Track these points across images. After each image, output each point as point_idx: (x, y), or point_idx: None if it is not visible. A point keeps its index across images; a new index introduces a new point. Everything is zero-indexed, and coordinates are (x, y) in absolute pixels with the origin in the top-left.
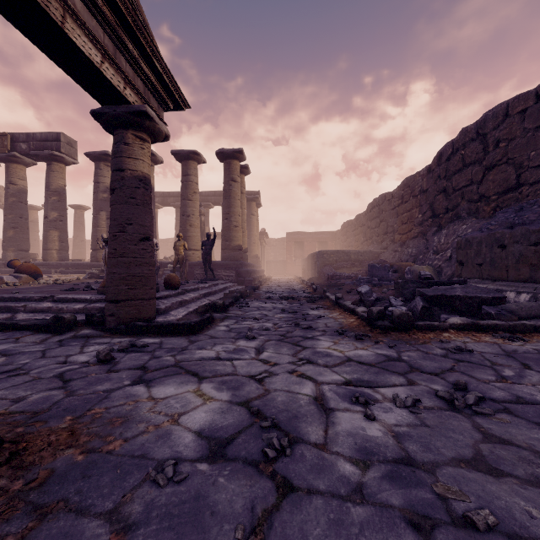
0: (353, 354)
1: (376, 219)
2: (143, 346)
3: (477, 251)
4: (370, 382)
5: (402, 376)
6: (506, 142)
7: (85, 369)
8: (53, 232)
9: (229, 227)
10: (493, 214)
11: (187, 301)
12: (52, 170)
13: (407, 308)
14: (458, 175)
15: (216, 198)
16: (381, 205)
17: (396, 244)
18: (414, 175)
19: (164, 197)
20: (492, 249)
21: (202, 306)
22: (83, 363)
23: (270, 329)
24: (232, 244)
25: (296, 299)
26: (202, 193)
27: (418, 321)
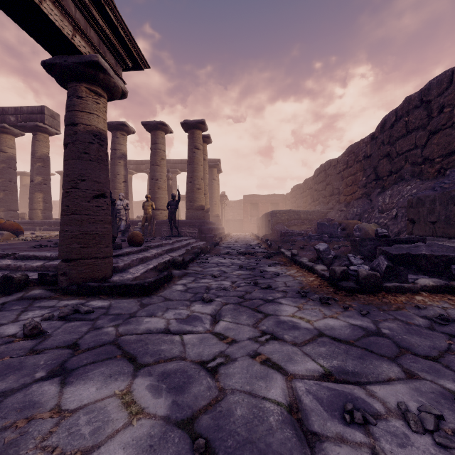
0: (323, 326)
1: (323, 183)
2: (86, 312)
3: (430, 209)
4: (357, 374)
5: (395, 363)
6: (451, 107)
7: (4, 347)
8: (38, 194)
9: (192, 189)
10: (437, 175)
11: (149, 258)
12: (37, 139)
13: (369, 267)
14: (402, 140)
15: (182, 165)
16: (327, 170)
17: (341, 204)
18: (358, 142)
19: (138, 165)
20: (447, 207)
21: (161, 263)
22: (9, 336)
23: (228, 289)
24: (195, 204)
25: (253, 254)
26: (170, 161)
27: (386, 283)
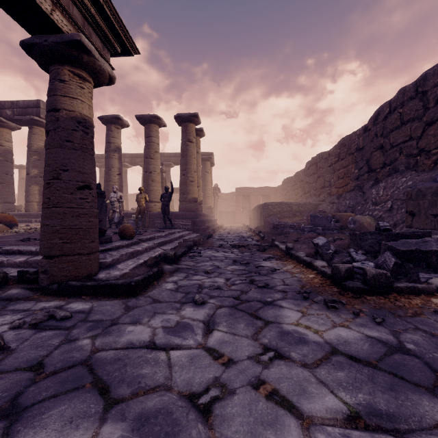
0: (334, 338)
1: (314, 175)
2: (62, 318)
3: (431, 201)
4: (394, 418)
5: (437, 398)
6: None
7: None
8: (34, 186)
9: (185, 182)
10: (433, 167)
11: (140, 252)
12: (33, 132)
13: (374, 263)
14: (396, 132)
15: (176, 159)
16: (319, 163)
17: (333, 196)
18: (350, 134)
19: (133, 158)
20: None
21: (151, 258)
22: None
23: (222, 288)
24: (188, 196)
25: (246, 247)
26: (164, 154)
27: (397, 283)
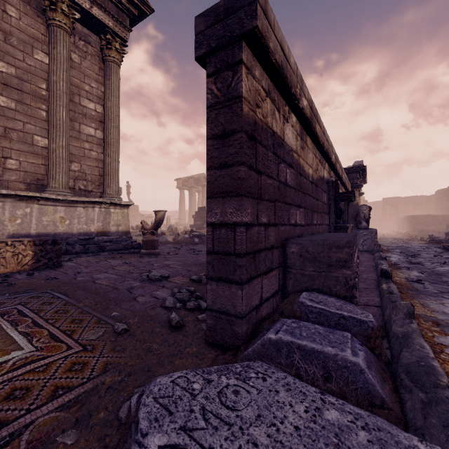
0: (421, 245)
1: None
2: None
3: None
4: (422, 246)
5: (430, 246)
6: None
7: None
8: None
9: None
10: None
11: None
12: None
13: (444, 239)
14: None
15: None
16: None
17: None
18: None
19: None
20: None
21: None
22: None
23: (397, 243)
24: None
25: (401, 239)
26: None
27: (444, 241)
